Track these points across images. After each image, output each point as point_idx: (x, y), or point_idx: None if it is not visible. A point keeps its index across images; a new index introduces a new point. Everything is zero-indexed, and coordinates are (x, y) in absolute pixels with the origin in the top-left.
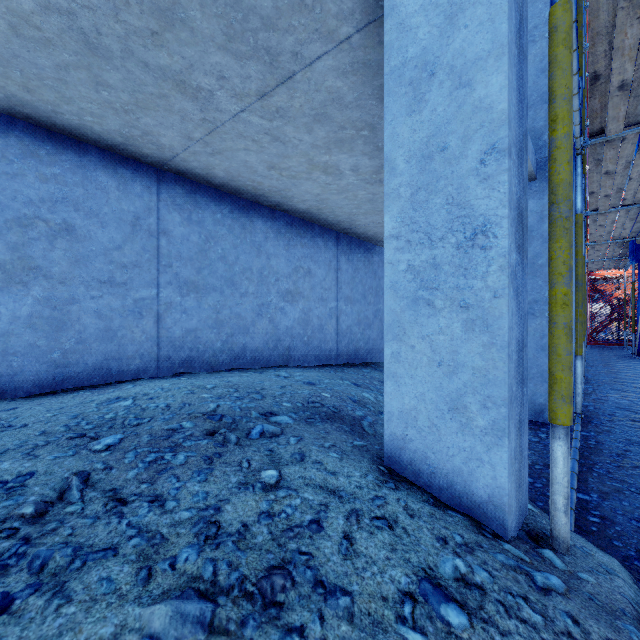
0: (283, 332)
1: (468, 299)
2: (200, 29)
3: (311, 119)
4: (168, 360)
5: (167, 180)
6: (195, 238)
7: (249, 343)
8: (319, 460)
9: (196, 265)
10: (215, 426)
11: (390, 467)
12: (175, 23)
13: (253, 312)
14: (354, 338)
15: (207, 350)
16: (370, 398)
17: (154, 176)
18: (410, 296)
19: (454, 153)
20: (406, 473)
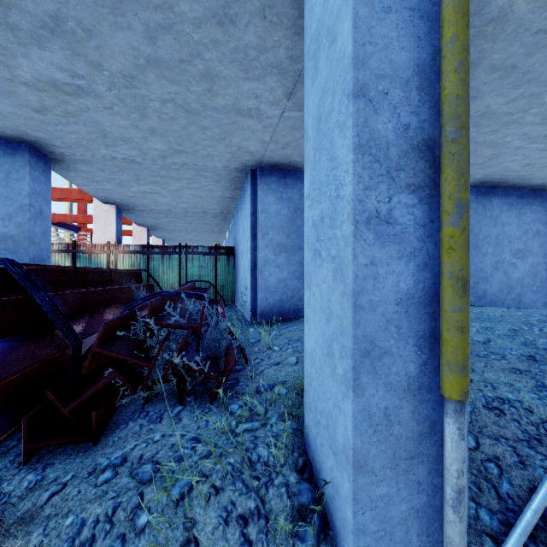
0: (514, 282)
1: None
2: (526, 122)
3: None
4: None
5: None
6: None
7: (488, 289)
8: None
9: None
10: None
11: None
12: (511, 124)
13: (491, 267)
14: None
15: None
16: None
17: None
18: None
19: None
20: None
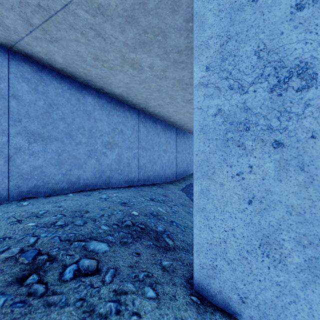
0: (105, 167)
1: (282, 140)
2: None
3: (124, 20)
4: (17, 189)
5: (17, 59)
6: (41, 103)
7: (82, 174)
8: (136, 310)
9: (42, 122)
10: (26, 268)
11: (199, 293)
12: None
13: (85, 155)
14: (147, 170)
15: (50, 180)
16: (163, 211)
17: (5, 54)
18: (219, 138)
19: (266, 1)
20: (215, 300)
